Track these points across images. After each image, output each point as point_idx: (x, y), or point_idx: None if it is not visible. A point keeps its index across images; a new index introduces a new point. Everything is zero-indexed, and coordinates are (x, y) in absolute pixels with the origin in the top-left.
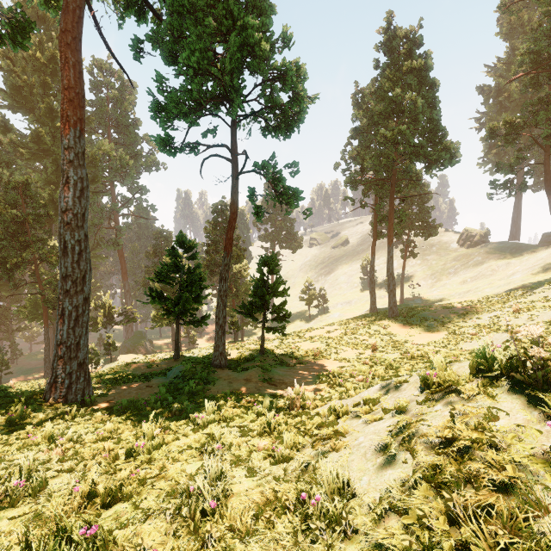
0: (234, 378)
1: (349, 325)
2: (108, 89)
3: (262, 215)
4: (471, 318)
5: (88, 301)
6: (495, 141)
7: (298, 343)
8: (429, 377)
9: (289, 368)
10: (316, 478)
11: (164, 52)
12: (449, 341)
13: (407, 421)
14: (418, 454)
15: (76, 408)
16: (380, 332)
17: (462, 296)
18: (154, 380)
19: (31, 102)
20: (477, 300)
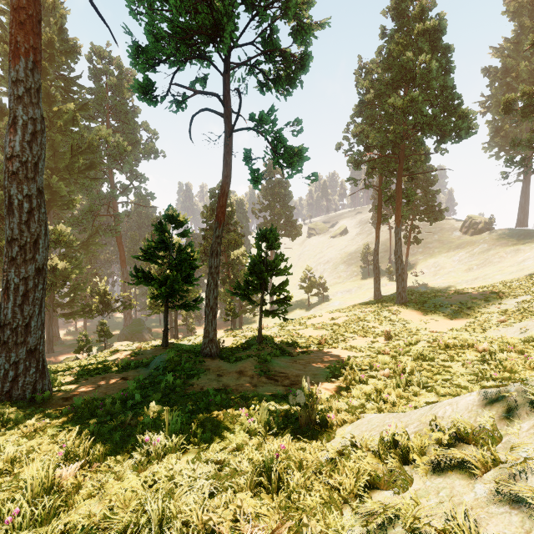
0: (225, 370)
1: (354, 312)
2: (106, 76)
3: (259, 181)
4: (493, 304)
5: (42, 273)
6: (502, 124)
7: (300, 331)
8: None
9: (292, 359)
10: None
11: None
12: (474, 328)
13: None
14: None
15: (19, 408)
16: (391, 319)
17: (471, 283)
18: (133, 370)
19: None
20: (492, 285)
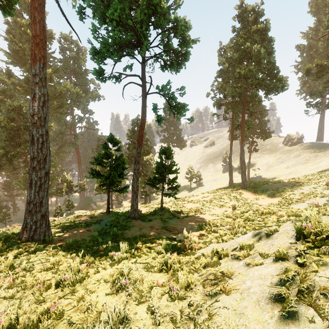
0: (143, 226)
1: (216, 193)
2: (69, 51)
3: (161, 121)
4: (296, 189)
5: (48, 175)
6: (307, 79)
7: (184, 204)
8: (304, 228)
9: (179, 220)
10: (211, 323)
11: (98, 15)
12: (283, 203)
13: (296, 270)
14: (324, 311)
15: (39, 244)
16: (237, 197)
17: (287, 176)
18: (92, 226)
19: (24, 60)
20: (298, 177)
